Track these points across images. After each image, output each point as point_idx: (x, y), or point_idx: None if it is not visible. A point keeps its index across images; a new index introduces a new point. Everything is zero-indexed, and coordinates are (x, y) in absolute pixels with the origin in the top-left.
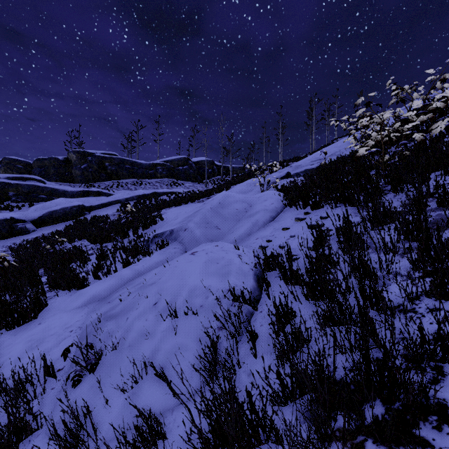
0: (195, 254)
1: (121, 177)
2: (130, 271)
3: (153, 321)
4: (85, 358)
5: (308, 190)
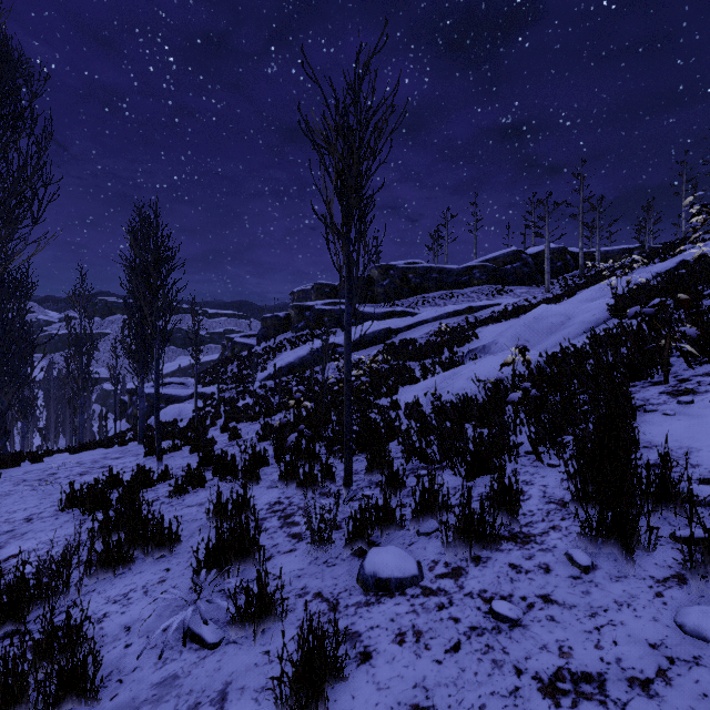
0: (496, 355)
1: (426, 291)
2: (450, 373)
3: (467, 384)
4: (435, 395)
5: (647, 296)
